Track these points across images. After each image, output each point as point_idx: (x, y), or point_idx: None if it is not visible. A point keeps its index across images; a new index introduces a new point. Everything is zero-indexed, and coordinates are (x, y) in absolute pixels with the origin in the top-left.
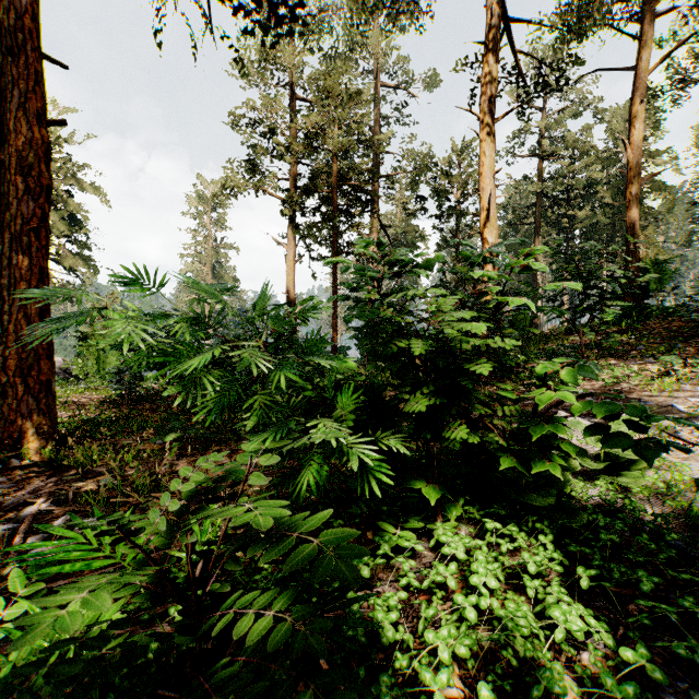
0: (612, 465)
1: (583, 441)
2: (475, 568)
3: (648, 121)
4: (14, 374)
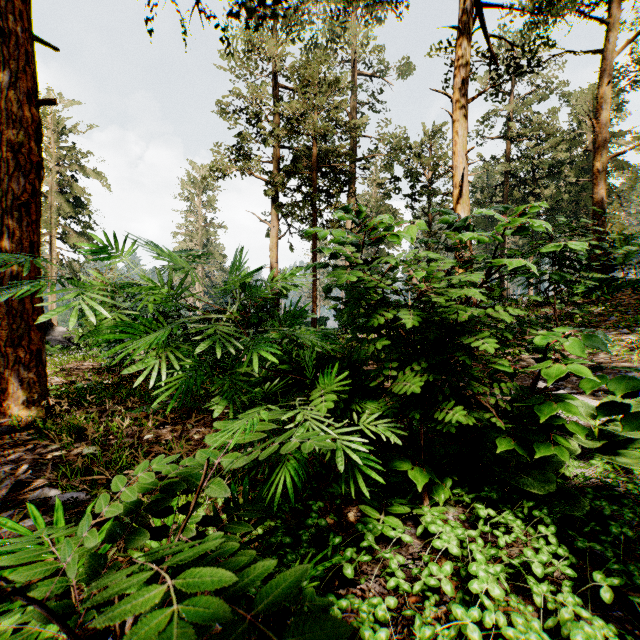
0: (605, 442)
1: (569, 415)
2: (474, 570)
3: (611, 104)
4: (6, 344)
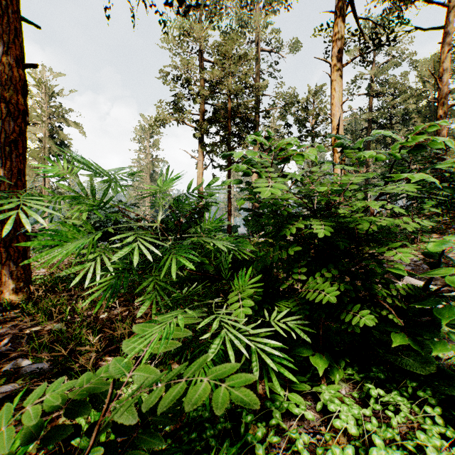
0: None
1: None
2: (374, 454)
3: None
4: None
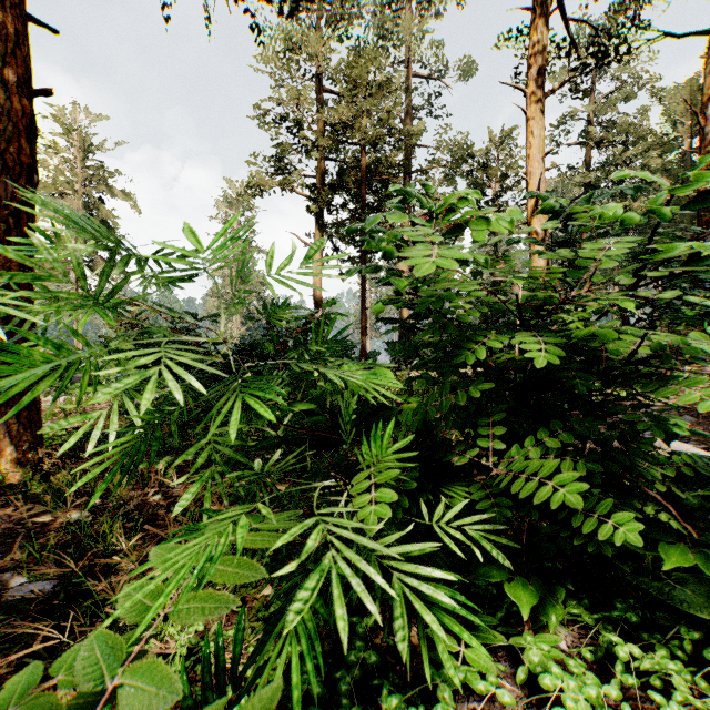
0: None
1: None
2: None
3: None
4: None
